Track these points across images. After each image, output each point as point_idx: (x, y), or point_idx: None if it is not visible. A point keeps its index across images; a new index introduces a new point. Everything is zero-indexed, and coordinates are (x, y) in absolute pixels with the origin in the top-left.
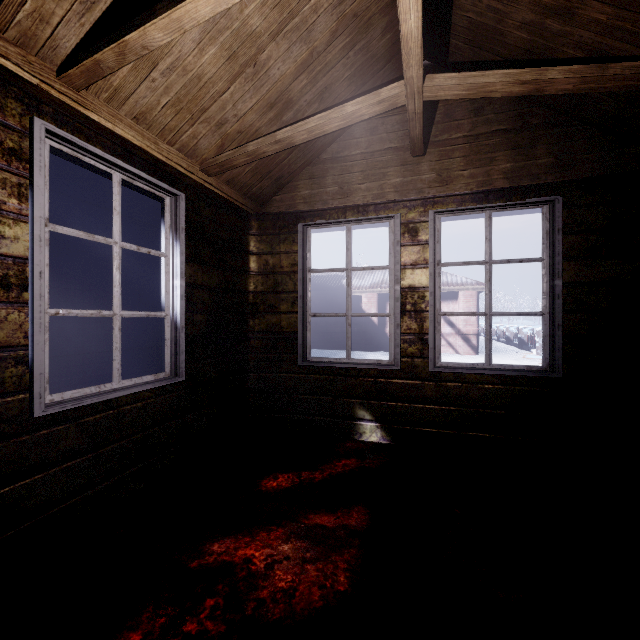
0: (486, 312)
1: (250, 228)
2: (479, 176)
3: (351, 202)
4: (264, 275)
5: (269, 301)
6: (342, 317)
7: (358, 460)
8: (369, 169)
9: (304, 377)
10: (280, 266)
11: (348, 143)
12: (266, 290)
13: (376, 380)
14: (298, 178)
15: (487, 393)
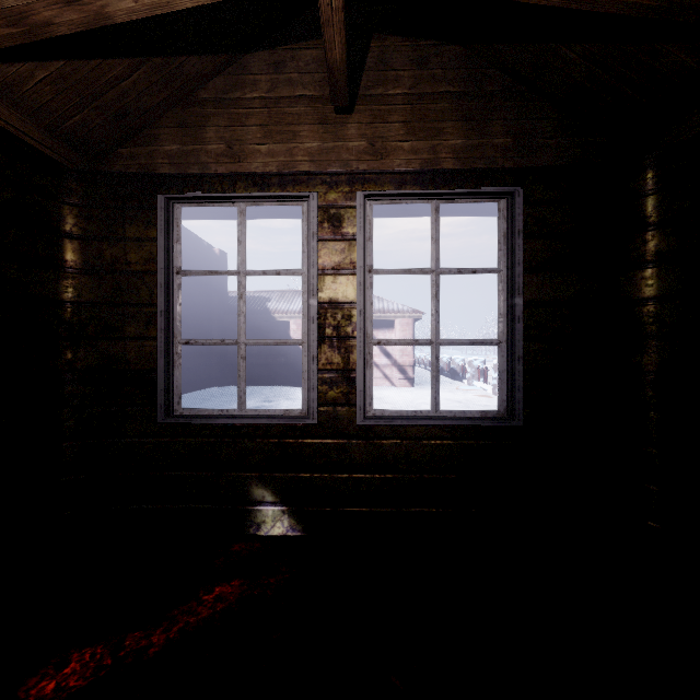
0: (432, 339)
1: (67, 193)
2: (423, 152)
3: (245, 170)
4: (95, 275)
5: (105, 319)
6: (267, 347)
7: (244, 582)
8: (273, 123)
9: (167, 442)
10: (125, 261)
11: (241, 79)
12: (99, 300)
13: (282, 441)
14: (160, 123)
15: (434, 452)
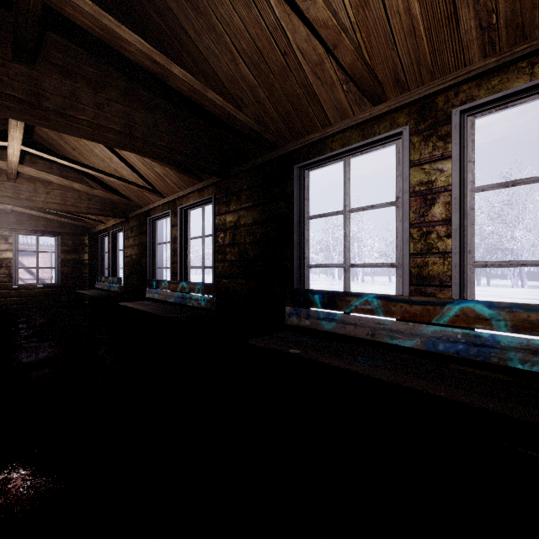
0: (37, 267)
1: None
2: (34, 224)
3: None
4: None
5: None
6: None
7: None
8: None
9: None
10: None
11: None
12: None
13: None
14: None
15: (37, 292)
